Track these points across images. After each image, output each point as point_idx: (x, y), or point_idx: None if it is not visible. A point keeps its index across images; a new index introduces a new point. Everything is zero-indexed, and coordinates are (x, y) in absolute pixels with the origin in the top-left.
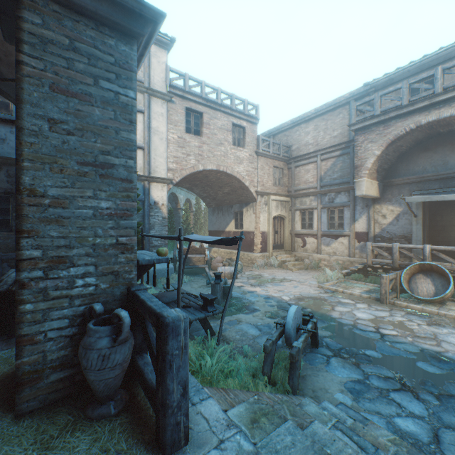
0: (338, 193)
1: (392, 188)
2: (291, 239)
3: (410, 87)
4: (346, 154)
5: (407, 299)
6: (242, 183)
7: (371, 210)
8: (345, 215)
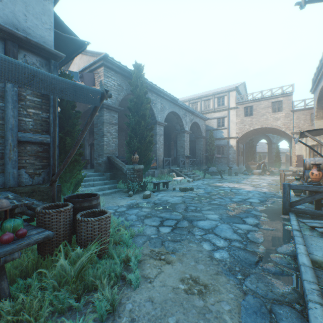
0: None
1: None
2: None
3: (318, 70)
4: None
5: None
6: (279, 130)
7: None
8: None
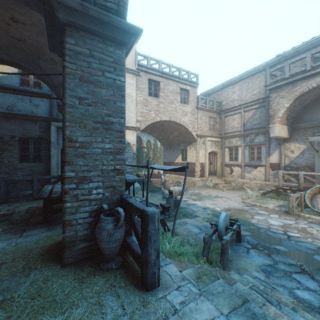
0: (256, 135)
1: (299, 131)
2: (222, 168)
3: (312, 57)
4: (263, 107)
5: (309, 212)
6: (186, 129)
7: (282, 147)
8: (262, 151)
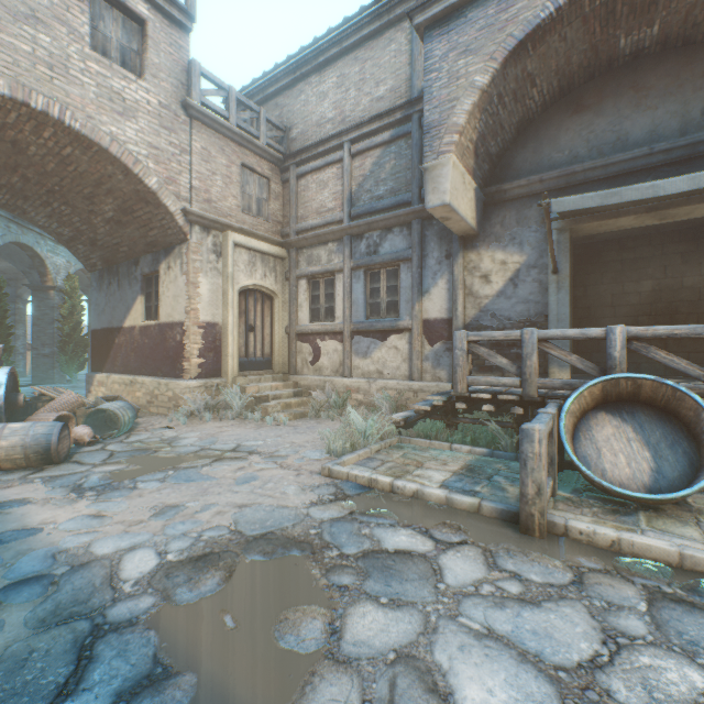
0: (387, 231)
1: (504, 209)
2: (290, 345)
3: None
4: (405, 137)
5: (583, 498)
6: (135, 176)
7: (459, 263)
8: (403, 282)
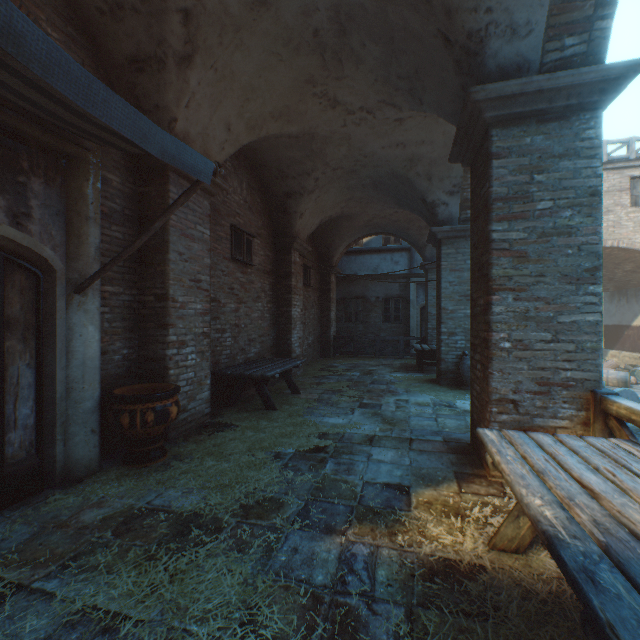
0: None
1: None
2: None
3: None
4: None
5: None
6: None
7: None
8: None
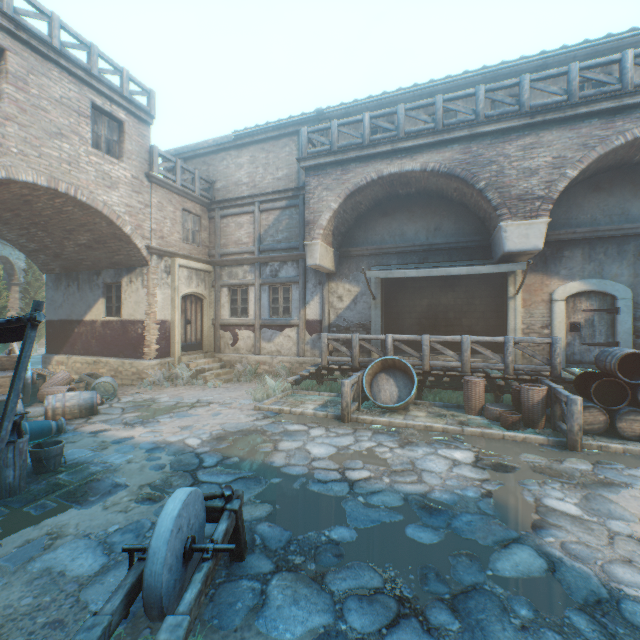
0: (284, 263)
1: (350, 261)
2: (216, 333)
3: (372, 123)
4: (295, 207)
5: (370, 410)
6: (116, 226)
7: (326, 289)
8: (294, 296)
